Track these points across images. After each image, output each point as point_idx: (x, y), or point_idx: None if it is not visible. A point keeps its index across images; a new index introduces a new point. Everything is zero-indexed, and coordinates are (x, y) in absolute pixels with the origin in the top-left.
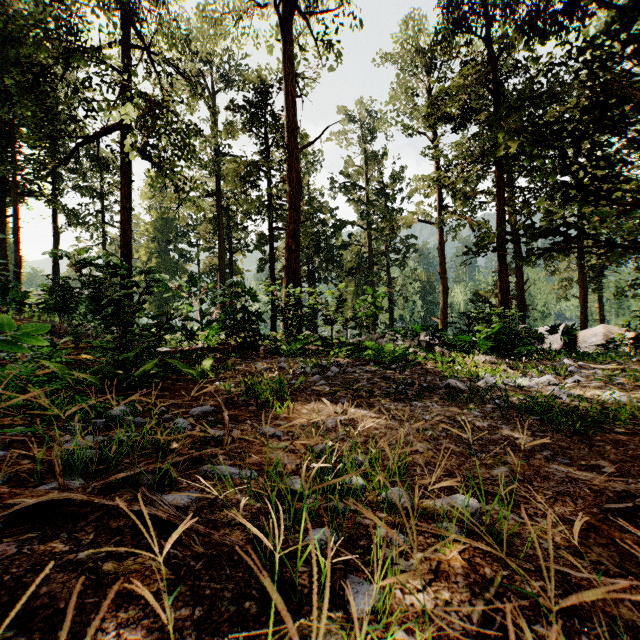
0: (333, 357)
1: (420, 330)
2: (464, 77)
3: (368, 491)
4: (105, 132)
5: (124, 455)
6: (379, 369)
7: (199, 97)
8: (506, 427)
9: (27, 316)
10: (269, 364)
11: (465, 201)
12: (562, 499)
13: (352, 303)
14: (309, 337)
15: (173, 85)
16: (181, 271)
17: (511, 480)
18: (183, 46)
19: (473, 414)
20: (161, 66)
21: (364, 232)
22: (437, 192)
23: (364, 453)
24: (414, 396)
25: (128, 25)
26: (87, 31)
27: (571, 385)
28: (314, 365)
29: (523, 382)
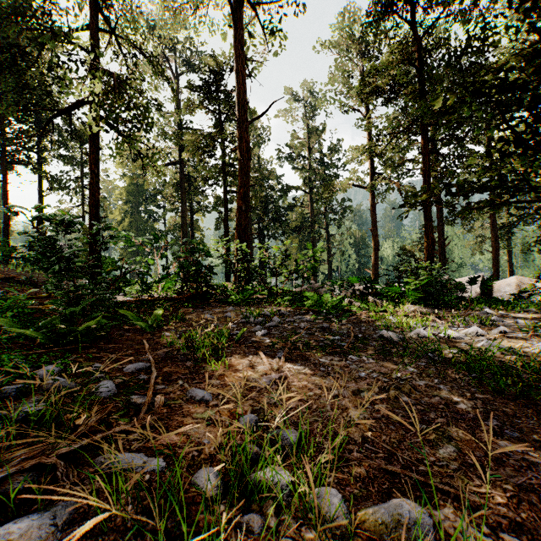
0: (276, 306)
1: (355, 281)
2: (394, 53)
3: (295, 486)
4: (76, 106)
5: (16, 437)
6: (317, 319)
7: (164, 79)
8: (444, 387)
9: (12, 268)
10: (210, 318)
11: (393, 168)
12: (527, 499)
13: (296, 256)
14: (256, 287)
15: (138, 65)
16: (150, 229)
17: (461, 466)
18: (150, 34)
19: (408, 370)
20: (127, 48)
21: (307, 196)
22: (369, 161)
23: (295, 424)
24: (349, 349)
25: (96, 11)
26: (60, 16)
27: (498, 336)
28: (258, 315)
29: (453, 333)
